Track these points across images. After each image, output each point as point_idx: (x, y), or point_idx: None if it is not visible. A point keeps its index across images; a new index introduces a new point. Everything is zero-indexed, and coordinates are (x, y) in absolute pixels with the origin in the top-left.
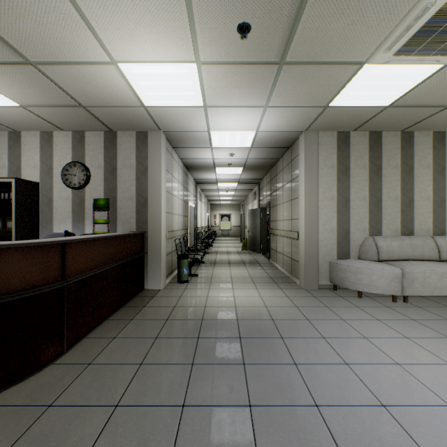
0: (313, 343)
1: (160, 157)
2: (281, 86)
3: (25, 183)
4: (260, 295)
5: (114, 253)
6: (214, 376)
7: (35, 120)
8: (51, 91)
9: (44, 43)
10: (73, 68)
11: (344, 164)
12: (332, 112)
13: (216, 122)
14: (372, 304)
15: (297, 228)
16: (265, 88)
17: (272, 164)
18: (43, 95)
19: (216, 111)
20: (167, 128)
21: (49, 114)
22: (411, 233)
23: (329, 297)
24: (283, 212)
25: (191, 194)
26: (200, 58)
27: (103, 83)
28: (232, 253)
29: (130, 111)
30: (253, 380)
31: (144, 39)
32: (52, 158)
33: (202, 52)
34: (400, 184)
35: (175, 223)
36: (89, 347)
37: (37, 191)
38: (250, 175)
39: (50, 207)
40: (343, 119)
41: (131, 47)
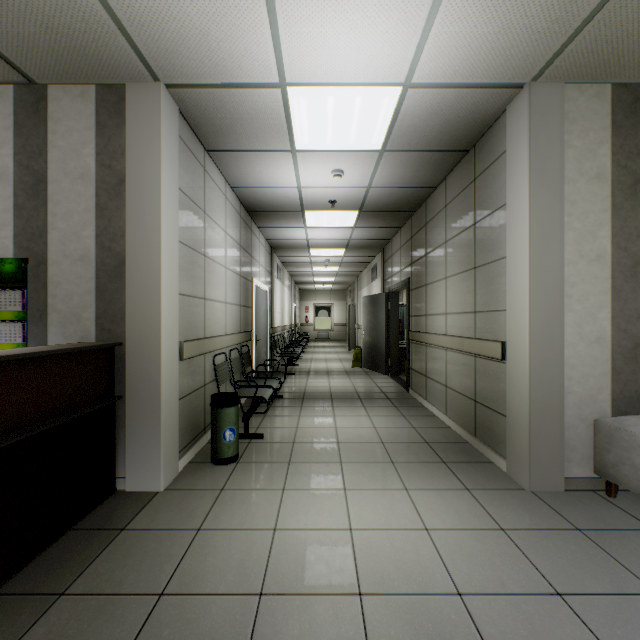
0: None
1: (158, 151)
2: None
3: None
4: (423, 519)
5: None
6: None
7: None
8: None
9: None
10: None
11: (630, 169)
12: None
13: (301, 40)
14: None
15: (498, 333)
16: None
17: (418, 202)
18: None
19: None
20: (173, 69)
21: None
22: None
23: (621, 531)
24: (446, 297)
25: (261, 266)
26: None
27: None
28: (335, 375)
29: None
30: None
31: None
32: None
33: None
34: None
35: (216, 321)
36: None
37: None
38: (370, 231)
39: None
40: None
41: None
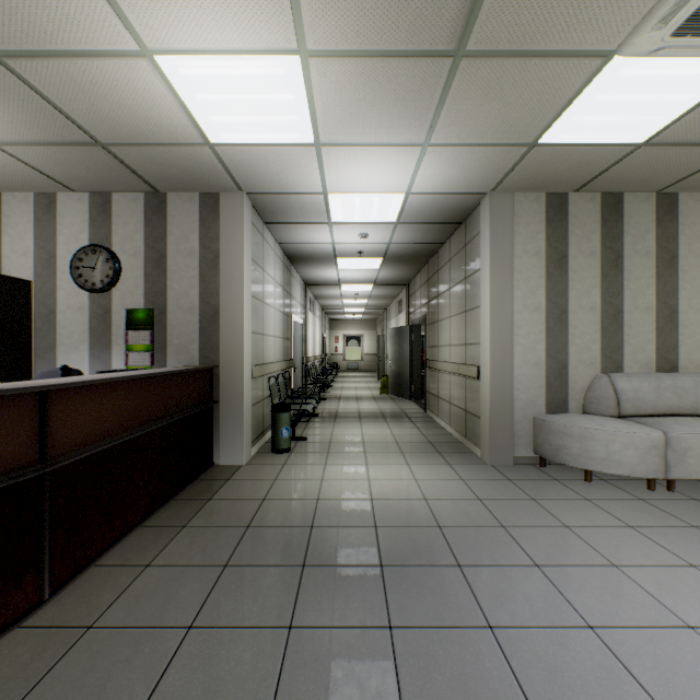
0: (520, 578)
1: (242, 237)
2: (454, 104)
3: (6, 281)
4: (415, 476)
5: (154, 405)
6: (332, 657)
7: (21, 171)
8: (40, 114)
9: (8, 10)
10: (73, 66)
11: (558, 249)
12: (542, 157)
13: (338, 175)
14: (613, 494)
15: (477, 360)
16: (426, 107)
17: (431, 252)
18: (27, 122)
19: (337, 154)
20: (254, 186)
21: (44, 159)
22: (674, 368)
23: (534, 480)
24: (450, 332)
25: (297, 303)
26: (307, 43)
27: (131, 97)
28: (364, 400)
29: (187, 154)
30: (409, 670)
31: (199, 0)
32: (54, 238)
33: (310, 30)
34: (655, 283)
35: (269, 351)
36: (95, 587)
37: (28, 296)
38: (394, 272)
39: (52, 323)
40: (559, 170)
41: (175, 18)
